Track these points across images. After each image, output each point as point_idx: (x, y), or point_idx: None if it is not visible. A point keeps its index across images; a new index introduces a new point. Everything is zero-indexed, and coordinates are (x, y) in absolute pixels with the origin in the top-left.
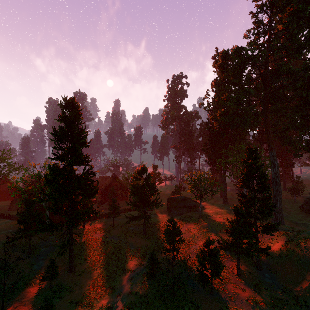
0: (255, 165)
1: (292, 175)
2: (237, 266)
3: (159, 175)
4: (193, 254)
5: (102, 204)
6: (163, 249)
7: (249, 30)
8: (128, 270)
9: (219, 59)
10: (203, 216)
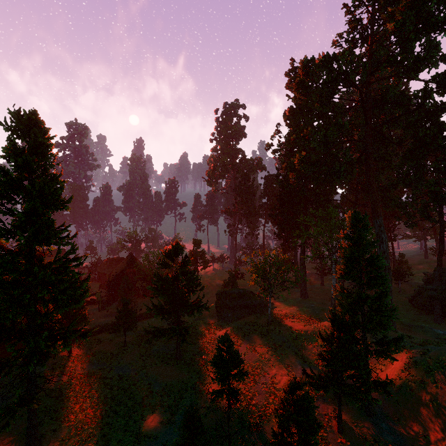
0: (362, 242)
1: (392, 252)
2: (334, 412)
3: (203, 254)
4: (262, 393)
5: (109, 305)
6: (210, 392)
7: (340, 34)
8: (146, 436)
9: (299, 72)
10: (274, 322)
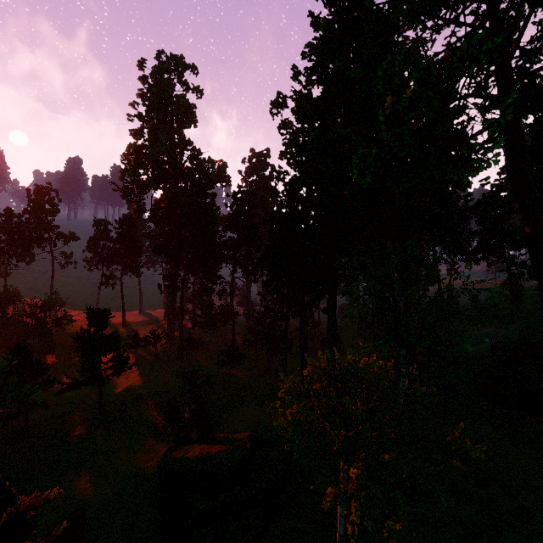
0: None
1: None
2: None
3: (114, 342)
4: None
5: None
6: None
7: None
8: None
9: None
10: None
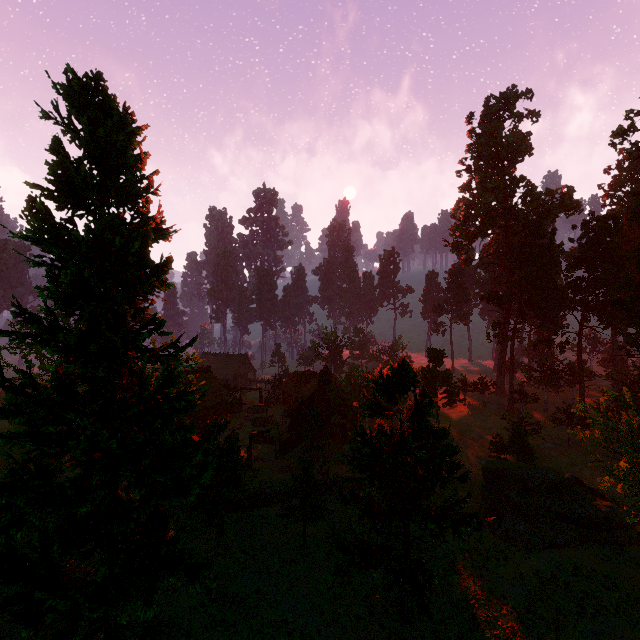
0: None
1: None
2: None
3: (447, 377)
4: None
5: (291, 449)
6: None
7: None
8: None
9: None
10: None
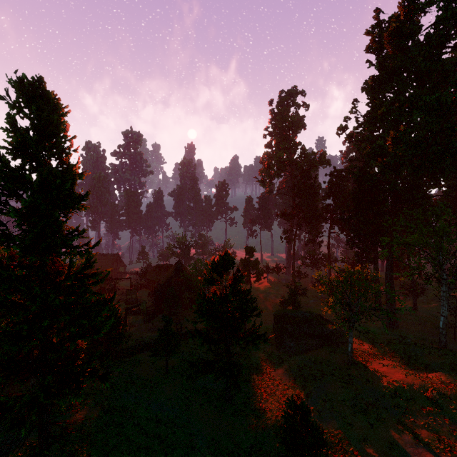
0: None
1: None
2: None
3: (256, 264)
4: None
5: (155, 317)
6: None
7: None
8: None
9: (399, 11)
10: (356, 363)
